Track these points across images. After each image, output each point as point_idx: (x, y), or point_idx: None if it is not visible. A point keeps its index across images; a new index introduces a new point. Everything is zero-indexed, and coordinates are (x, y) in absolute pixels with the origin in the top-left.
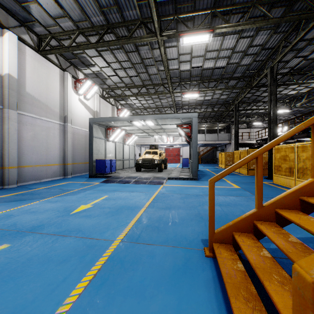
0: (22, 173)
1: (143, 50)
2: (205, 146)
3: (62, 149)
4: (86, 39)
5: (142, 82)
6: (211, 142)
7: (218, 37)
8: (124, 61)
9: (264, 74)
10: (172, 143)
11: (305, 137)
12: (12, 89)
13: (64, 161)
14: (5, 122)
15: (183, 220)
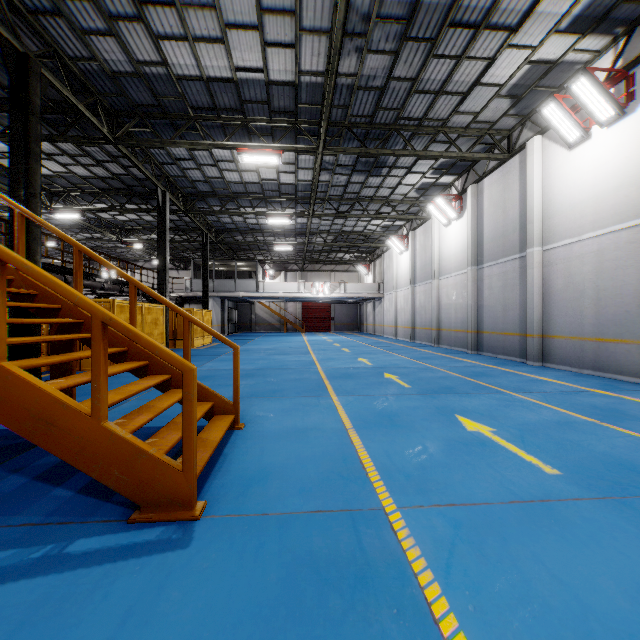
0: None
1: None
2: None
3: None
4: None
5: None
6: None
7: None
8: None
9: None
10: None
11: None
12: None
13: None
14: None
15: None
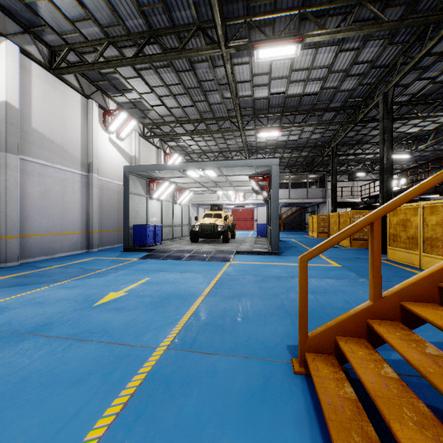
0: (27, 245)
1: (202, 69)
2: (290, 206)
3: (85, 211)
4: (119, 51)
5: (200, 115)
6: (297, 200)
7: (308, 49)
8: (174, 84)
9: (374, 103)
10: (242, 201)
11: (432, 193)
12: (11, 124)
13: (88, 227)
14: (1, 172)
15: (259, 315)
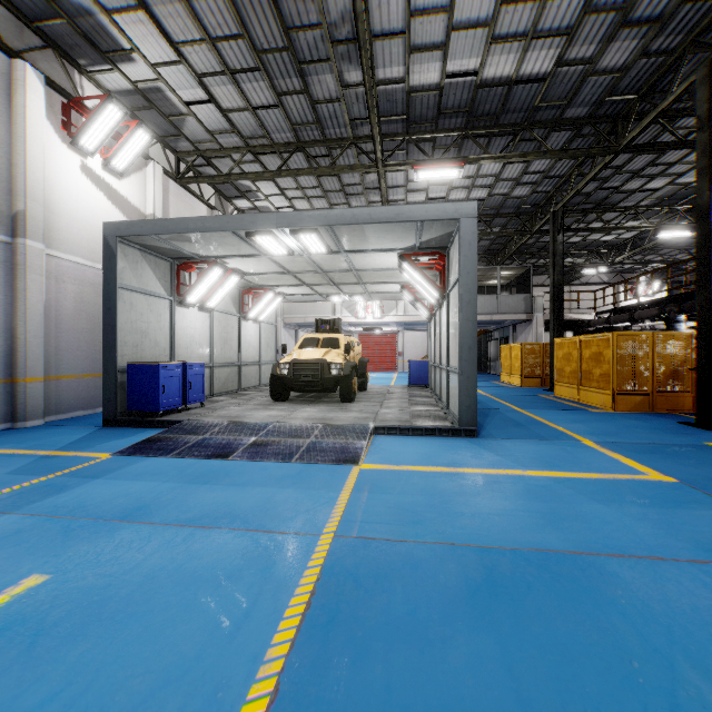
0: None
1: None
2: None
3: (5, 329)
4: None
5: (293, 132)
6: (480, 316)
7: None
8: (229, 36)
9: (672, 96)
10: (379, 318)
11: None
12: None
13: (14, 369)
14: None
15: None
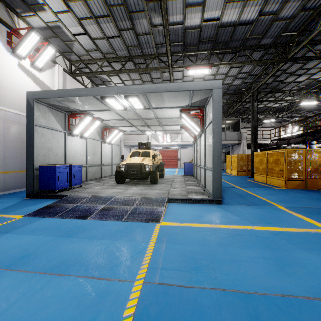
0: None
1: None
2: None
3: None
4: None
5: (127, 50)
6: None
7: None
8: None
9: (316, 30)
10: (169, 143)
11: None
12: None
13: None
14: None
15: None
